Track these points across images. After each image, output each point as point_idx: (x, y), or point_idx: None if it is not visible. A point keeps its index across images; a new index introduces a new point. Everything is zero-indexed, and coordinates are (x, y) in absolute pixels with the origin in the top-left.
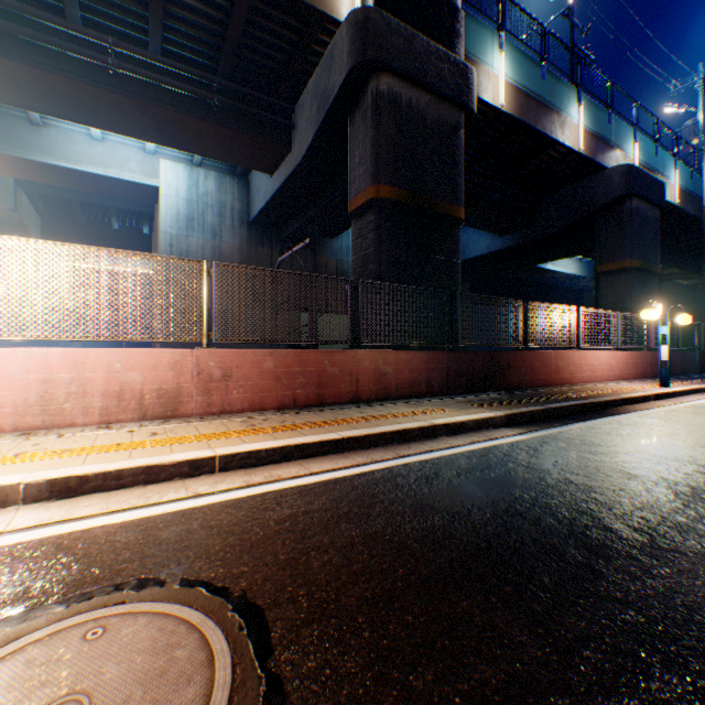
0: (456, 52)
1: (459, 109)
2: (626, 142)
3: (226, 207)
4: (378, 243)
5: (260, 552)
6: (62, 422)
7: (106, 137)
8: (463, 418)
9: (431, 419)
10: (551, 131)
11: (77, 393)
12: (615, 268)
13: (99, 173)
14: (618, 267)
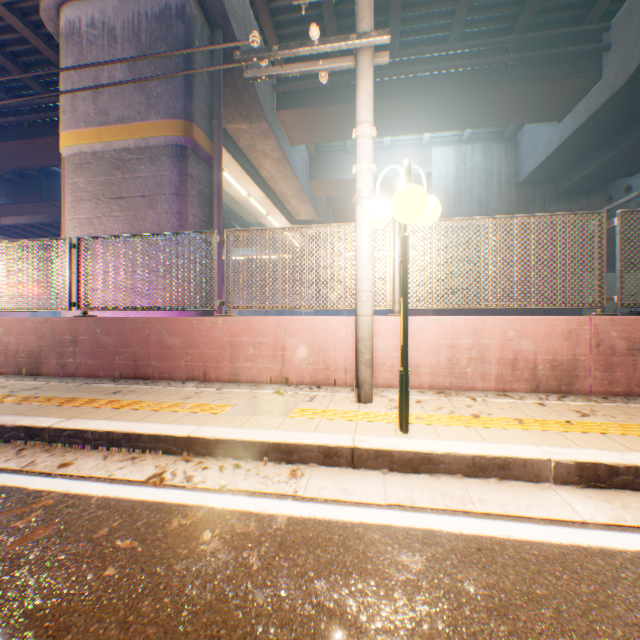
0: None
1: None
2: None
3: (491, 175)
4: None
5: None
6: (462, 385)
7: (390, 144)
8: None
9: None
10: None
11: (474, 359)
12: None
13: (385, 175)
14: None
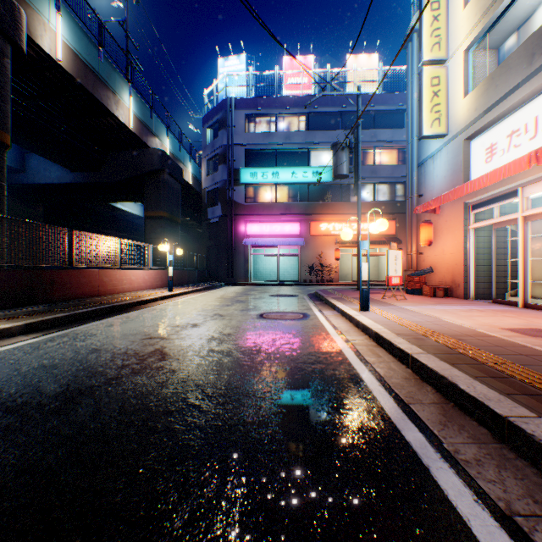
0: None
1: (5, 37)
2: (163, 136)
3: None
4: None
5: None
6: None
7: None
8: None
9: None
10: (109, 104)
11: None
12: (156, 215)
13: None
14: (158, 215)
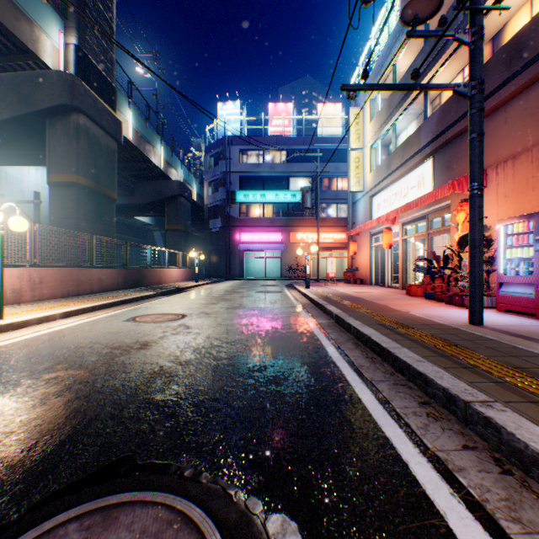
0: (116, 111)
1: (117, 142)
2: (179, 168)
3: None
4: (79, 208)
5: (151, 312)
6: None
7: None
8: (150, 293)
9: (140, 294)
10: (151, 156)
11: None
12: (175, 228)
13: None
14: (177, 228)
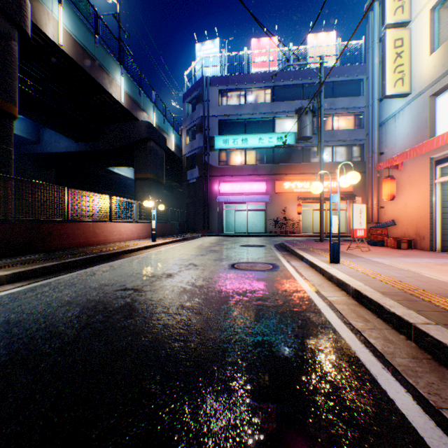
0: None
1: (12, 23)
2: (150, 110)
3: None
4: None
5: None
6: None
7: None
8: None
9: None
10: (104, 83)
11: None
12: (144, 177)
13: None
14: (145, 177)
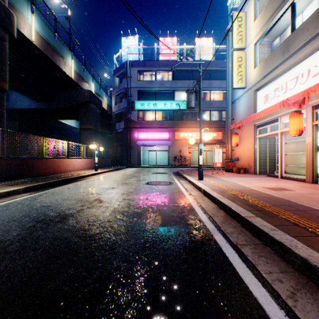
0: None
1: (5, 30)
2: (91, 82)
3: None
4: None
5: None
6: None
7: None
8: None
9: None
10: (60, 64)
11: None
12: (87, 127)
13: None
14: (88, 127)
